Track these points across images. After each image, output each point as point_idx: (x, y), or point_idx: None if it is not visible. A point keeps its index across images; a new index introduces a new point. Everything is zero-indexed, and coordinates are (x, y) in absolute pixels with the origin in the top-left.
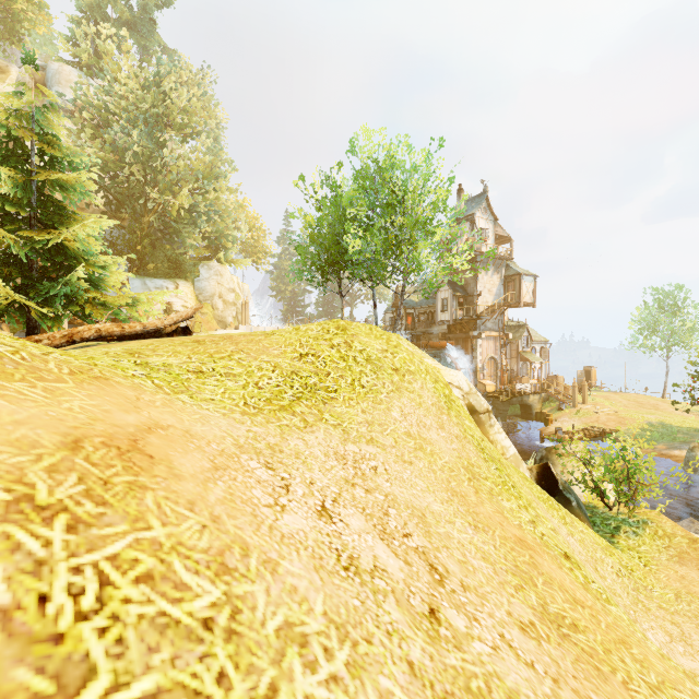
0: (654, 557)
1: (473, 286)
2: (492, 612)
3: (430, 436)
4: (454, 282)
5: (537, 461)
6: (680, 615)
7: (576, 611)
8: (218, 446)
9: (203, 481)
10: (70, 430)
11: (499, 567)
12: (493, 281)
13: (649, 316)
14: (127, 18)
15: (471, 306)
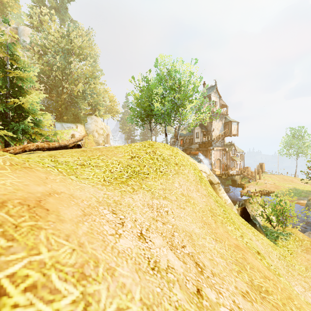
0: (295, 250)
1: (210, 127)
2: (227, 287)
3: (193, 195)
4: (202, 125)
5: (240, 206)
6: (308, 278)
7: (266, 282)
8: (88, 202)
9: (76, 222)
10: (0, 196)
11: (229, 261)
12: (219, 124)
13: (288, 140)
14: (54, 6)
15: (209, 135)
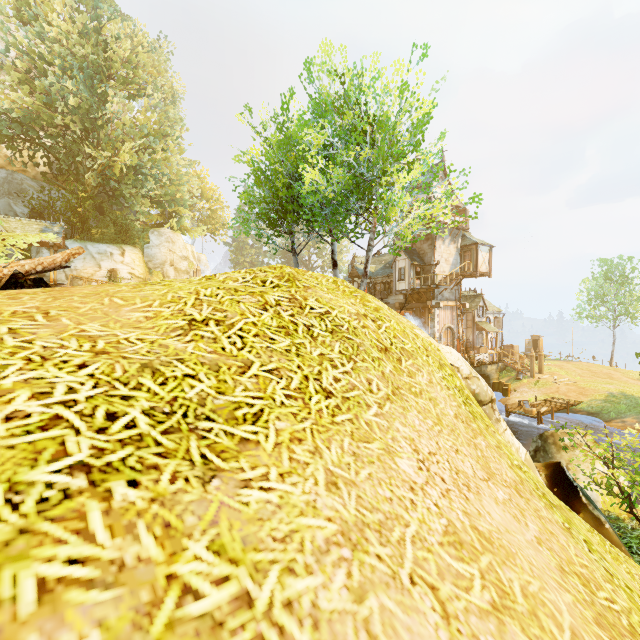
0: None
1: (430, 255)
2: None
3: (491, 518)
4: (412, 251)
5: (531, 452)
6: None
7: None
8: None
9: None
10: None
11: None
12: (449, 250)
13: (597, 286)
14: None
15: (429, 275)
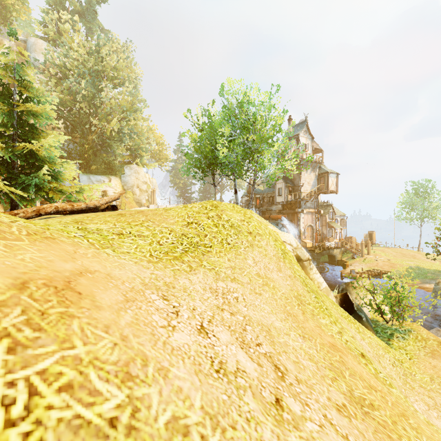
0: (416, 353)
1: (298, 180)
2: (317, 398)
3: (273, 276)
4: (286, 177)
5: (340, 291)
6: (434, 391)
7: (371, 394)
8: (130, 284)
9: (117, 310)
10: (20, 275)
11: (320, 365)
12: (310, 177)
13: (409, 199)
14: (78, 9)
15: (297, 192)
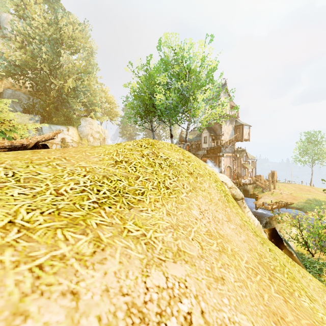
0: None
1: (219, 130)
2: None
3: (225, 231)
4: (210, 128)
5: (264, 224)
6: None
7: None
8: None
9: None
10: None
11: None
12: (229, 128)
13: (303, 146)
14: None
15: (218, 140)
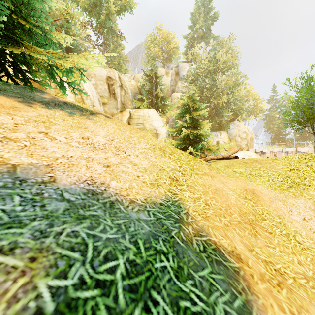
0: None
1: None
2: None
3: None
4: None
5: None
6: None
7: None
8: (268, 196)
9: (269, 202)
10: (243, 188)
11: None
12: None
13: None
14: (201, 35)
15: None
